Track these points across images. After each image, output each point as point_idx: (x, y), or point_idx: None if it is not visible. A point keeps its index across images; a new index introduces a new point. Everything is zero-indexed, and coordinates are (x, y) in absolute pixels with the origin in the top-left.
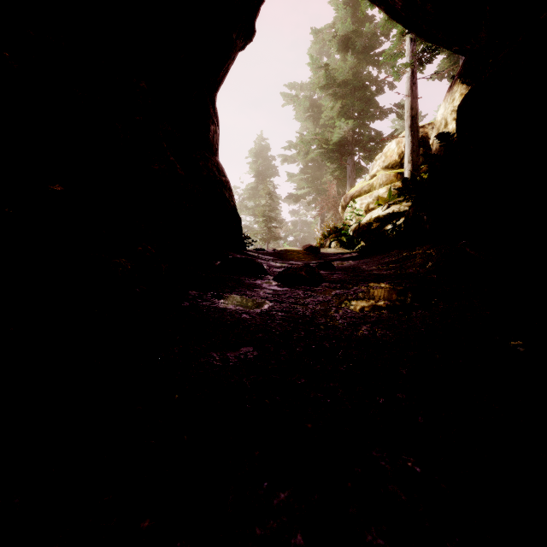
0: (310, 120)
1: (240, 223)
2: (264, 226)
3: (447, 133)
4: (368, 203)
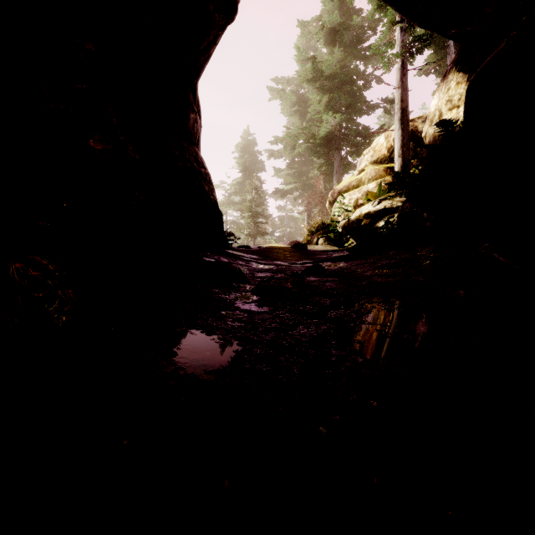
0: (297, 114)
1: (221, 219)
2: (250, 222)
3: (448, 121)
4: (357, 199)
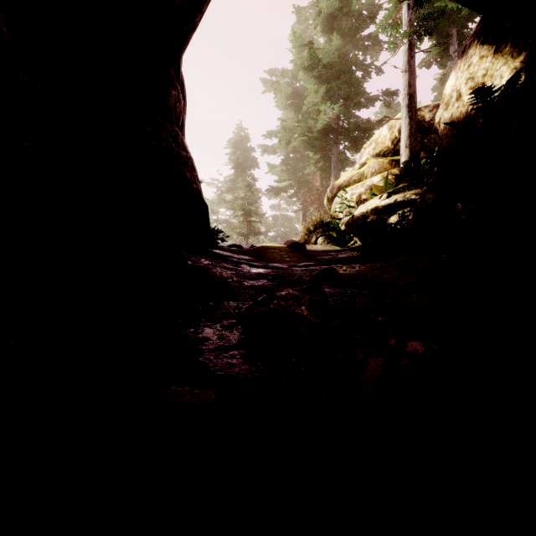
0: (292, 108)
1: (206, 212)
2: (243, 220)
3: (488, 88)
4: (360, 194)
